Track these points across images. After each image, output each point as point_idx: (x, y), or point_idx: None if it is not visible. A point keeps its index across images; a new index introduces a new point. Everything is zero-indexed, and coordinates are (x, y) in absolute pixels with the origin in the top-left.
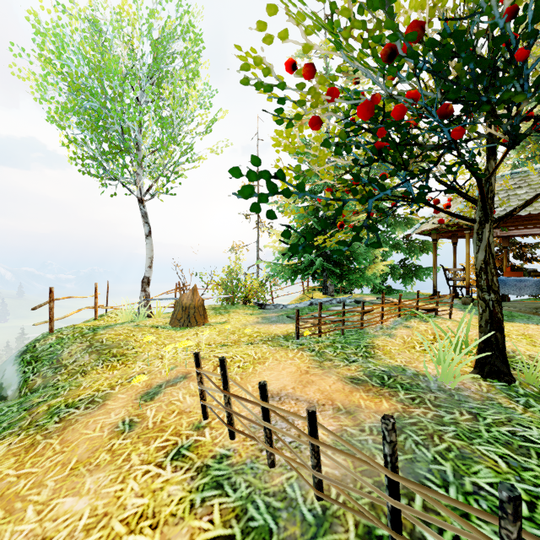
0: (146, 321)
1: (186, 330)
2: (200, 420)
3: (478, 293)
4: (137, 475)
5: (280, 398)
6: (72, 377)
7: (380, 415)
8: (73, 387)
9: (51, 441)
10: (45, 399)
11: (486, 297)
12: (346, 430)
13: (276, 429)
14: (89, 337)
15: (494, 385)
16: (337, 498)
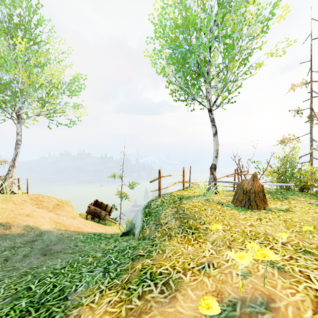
0: (213, 196)
1: (248, 212)
2: None
3: None
4: None
5: None
6: (163, 237)
7: None
8: (160, 251)
9: None
10: (144, 254)
11: None
12: None
13: None
14: (176, 204)
15: None
16: None
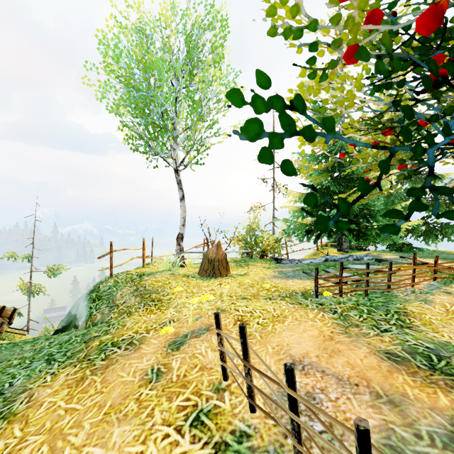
0: (180, 270)
1: (211, 280)
2: (220, 380)
3: None
4: (158, 437)
5: (303, 367)
6: (121, 316)
7: (440, 415)
8: (120, 326)
9: (95, 378)
10: (100, 334)
11: None
12: (393, 430)
13: (306, 427)
14: (136, 282)
15: None
16: None
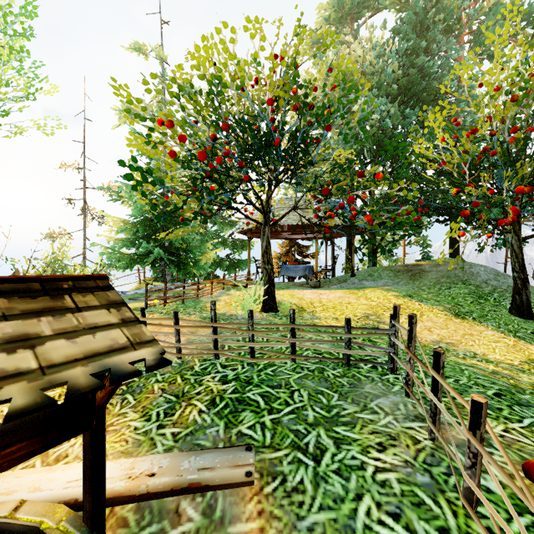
0: None
1: None
2: None
3: (264, 265)
4: None
5: None
6: None
7: (210, 330)
8: None
9: None
10: None
11: (267, 267)
12: (191, 338)
13: (152, 332)
14: None
15: (269, 314)
16: (189, 357)
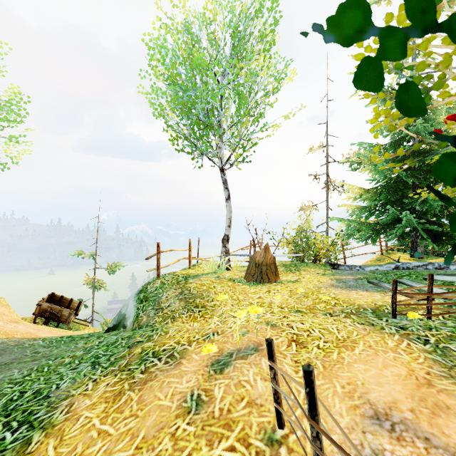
0: (225, 273)
1: (259, 286)
2: (273, 426)
3: None
4: None
5: (393, 426)
6: (165, 321)
7: None
8: (163, 333)
9: (132, 396)
10: (143, 340)
11: None
12: None
13: None
14: (181, 285)
15: None
16: None
